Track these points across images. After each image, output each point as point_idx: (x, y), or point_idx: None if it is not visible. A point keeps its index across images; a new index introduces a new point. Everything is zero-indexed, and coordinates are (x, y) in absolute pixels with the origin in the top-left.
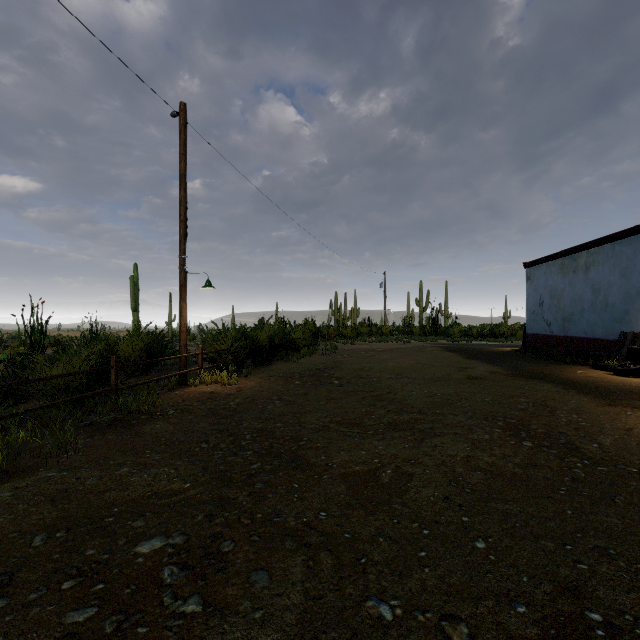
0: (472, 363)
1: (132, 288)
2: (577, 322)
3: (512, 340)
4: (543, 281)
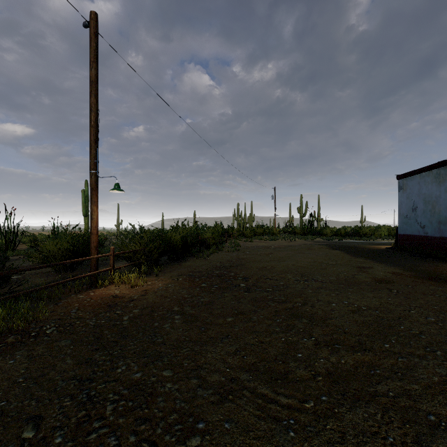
0: (364, 262)
1: (83, 199)
2: None
3: (374, 238)
4: (416, 190)
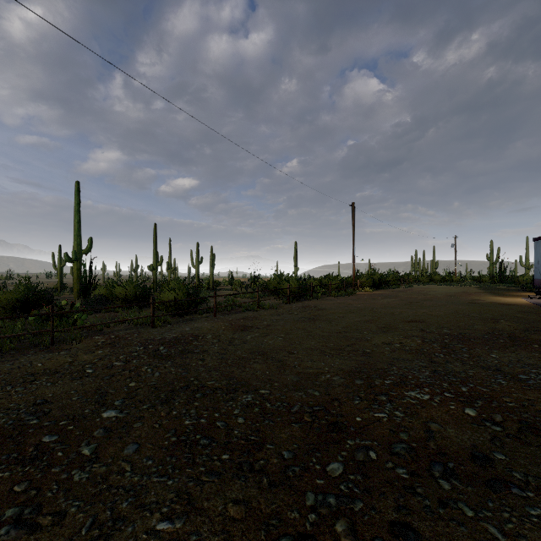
0: (476, 290)
1: (295, 254)
2: None
3: None
4: (538, 250)
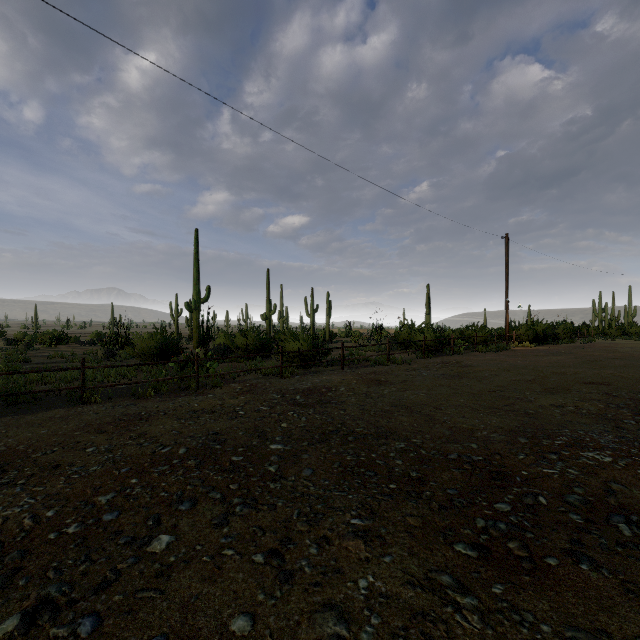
0: None
1: (427, 300)
2: None
3: None
4: None
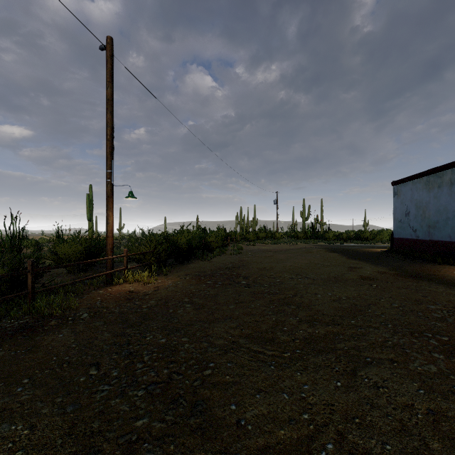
0: (357, 263)
1: (88, 203)
2: (442, 228)
3: (374, 242)
4: (409, 195)
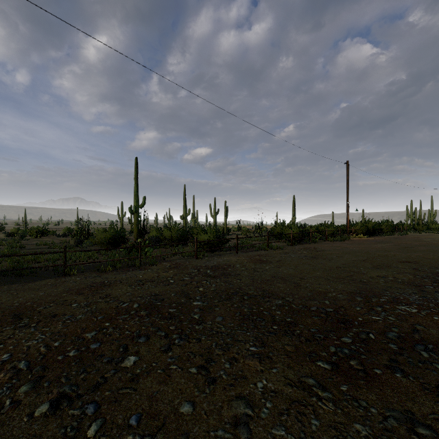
0: None
1: (293, 206)
2: None
3: None
4: None
